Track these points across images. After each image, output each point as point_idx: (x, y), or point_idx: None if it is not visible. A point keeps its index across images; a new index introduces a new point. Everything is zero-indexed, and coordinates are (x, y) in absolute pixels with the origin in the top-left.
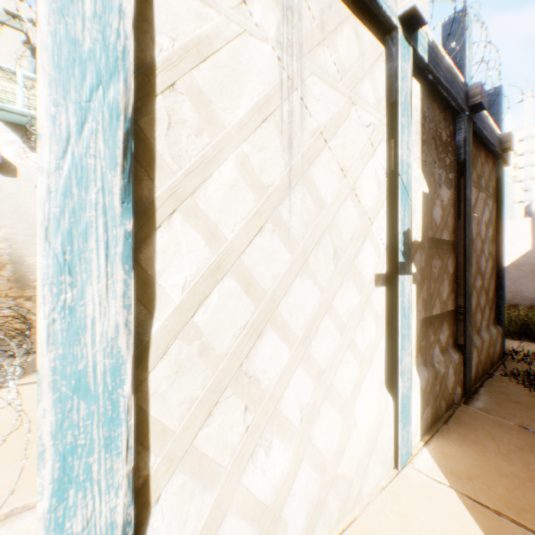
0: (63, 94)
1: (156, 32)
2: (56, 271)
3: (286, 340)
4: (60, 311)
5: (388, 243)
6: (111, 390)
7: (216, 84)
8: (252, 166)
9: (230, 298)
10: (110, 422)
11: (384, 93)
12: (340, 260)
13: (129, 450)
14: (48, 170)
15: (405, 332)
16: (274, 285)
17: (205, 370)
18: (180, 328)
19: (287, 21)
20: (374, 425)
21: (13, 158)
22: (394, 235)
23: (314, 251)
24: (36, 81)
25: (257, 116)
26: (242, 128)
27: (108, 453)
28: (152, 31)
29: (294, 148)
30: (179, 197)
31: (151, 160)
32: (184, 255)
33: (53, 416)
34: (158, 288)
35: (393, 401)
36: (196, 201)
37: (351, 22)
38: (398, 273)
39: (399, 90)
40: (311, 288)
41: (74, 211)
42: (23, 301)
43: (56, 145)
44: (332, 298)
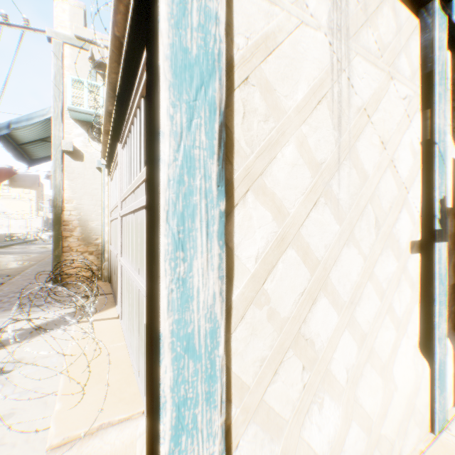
0: (177, 96)
1: (235, 33)
2: (172, 248)
3: (335, 305)
4: (175, 282)
5: (422, 211)
6: (210, 351)
7: (279, 73)
8: (309, 146)
9: (291, 267)
10: (209, 378)
11: (418, 64)
12: (380, 229)
13: (222, 404)
14: (167, 162)
15: (440, 298)
16: (326, 254)
17: (272, 332)
18: (253, 295)
19: (336, 7)
20: (411, 389)
21: (81, 147)
22: (429, 203)
23: (358, 221)
24: (96, 87)
25: (313, 99)
26: (300, 111)
27: (207, 405)
28: (231, 33)
29: (342, 125)
30: (251, 178)
31: (231, 147)
32: (255, 229)
33: (170, 372)
34: (235, 259)
35: (428, 366)
36: (263, 180)
37: (389, 0)
38: (434, 241)
39: (436, 60)
40: (355, 257)
41: (185, 195)
42: (87, 255)
43: (172, 140)
44: (373, 266)
